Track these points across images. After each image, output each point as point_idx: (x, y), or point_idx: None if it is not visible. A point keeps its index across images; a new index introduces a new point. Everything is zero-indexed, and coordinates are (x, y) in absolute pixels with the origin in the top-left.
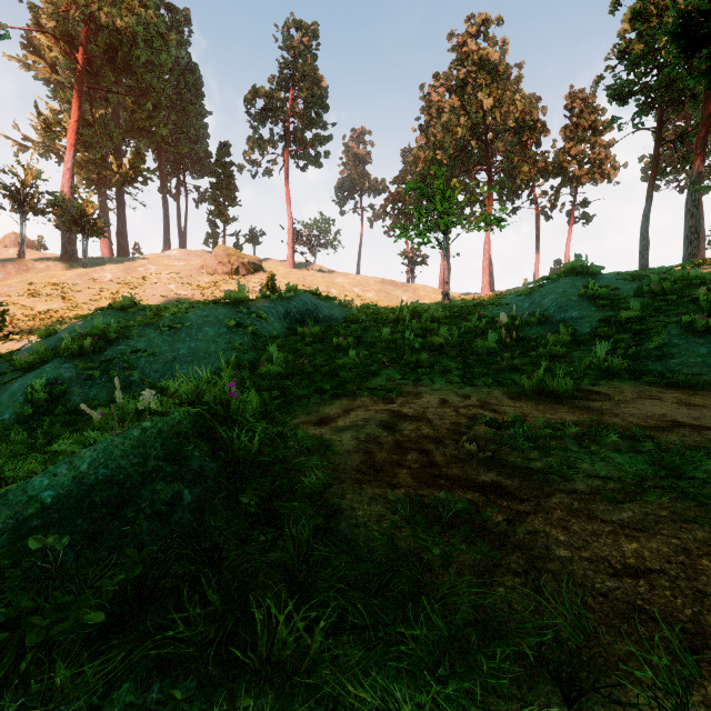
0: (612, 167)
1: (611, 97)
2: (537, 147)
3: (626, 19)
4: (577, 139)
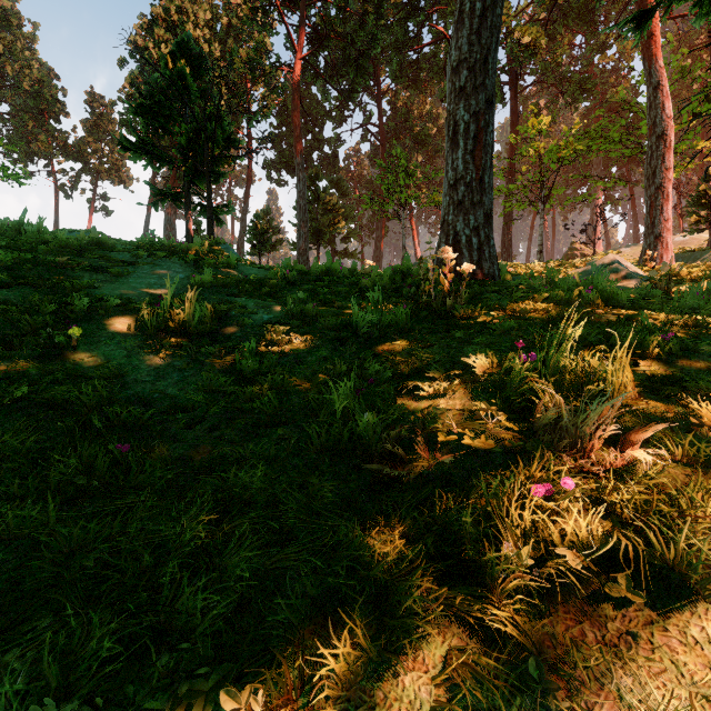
0: (128, 176)
1: (122, 123)
2: (56, 122)
3: (127, 81)
4: (98, 137)
